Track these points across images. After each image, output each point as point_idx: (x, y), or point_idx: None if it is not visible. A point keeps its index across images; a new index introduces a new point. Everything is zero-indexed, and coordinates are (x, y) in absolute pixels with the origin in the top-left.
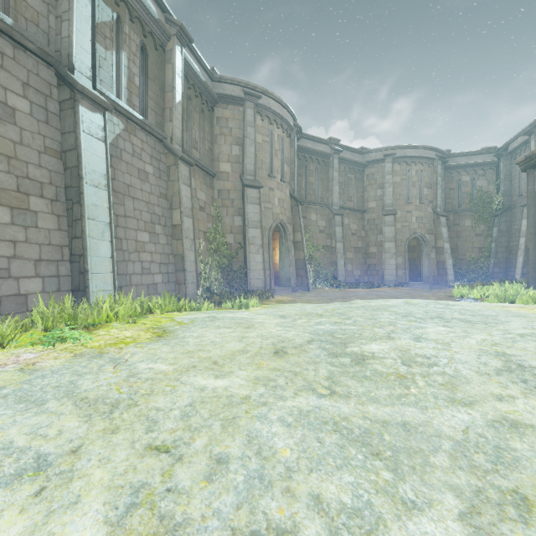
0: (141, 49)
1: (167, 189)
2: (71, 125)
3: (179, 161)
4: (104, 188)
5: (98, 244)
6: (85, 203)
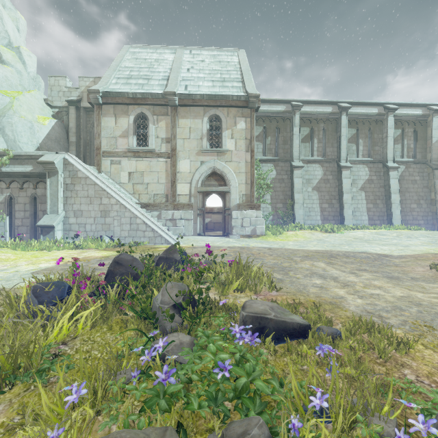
0: (413, 131)
1: (427, 183)
2: (387, 178)
3: (434, 170)
4: (397, 193)
5: (395, 211)
6: (391, 199)
